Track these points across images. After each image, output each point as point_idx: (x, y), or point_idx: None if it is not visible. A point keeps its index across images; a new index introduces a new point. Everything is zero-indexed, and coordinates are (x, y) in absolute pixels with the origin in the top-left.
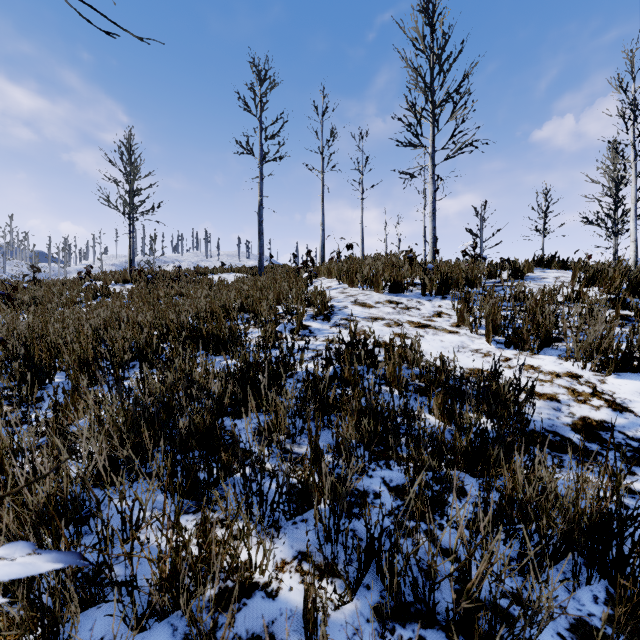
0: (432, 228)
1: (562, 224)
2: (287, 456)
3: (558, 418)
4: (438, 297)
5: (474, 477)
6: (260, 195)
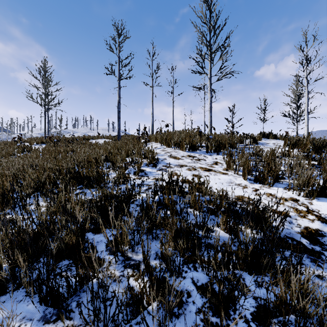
0: (210, 116)
1: (272, 116)
2: (128, 263)
3: (292, 228)
4: (215, 153)
5: (251, 275)
6: (118, 97)
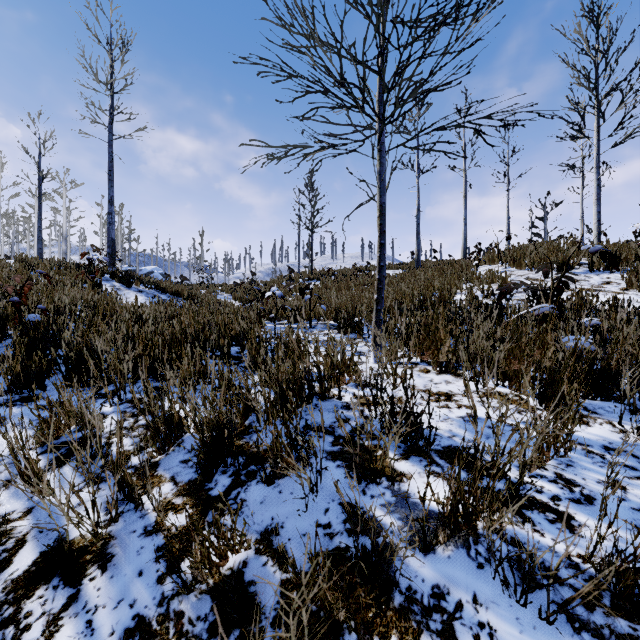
0: (597, 213)
1: None
2: None
3: None
4: (606, 272)
5: None
6: (417, 201)
